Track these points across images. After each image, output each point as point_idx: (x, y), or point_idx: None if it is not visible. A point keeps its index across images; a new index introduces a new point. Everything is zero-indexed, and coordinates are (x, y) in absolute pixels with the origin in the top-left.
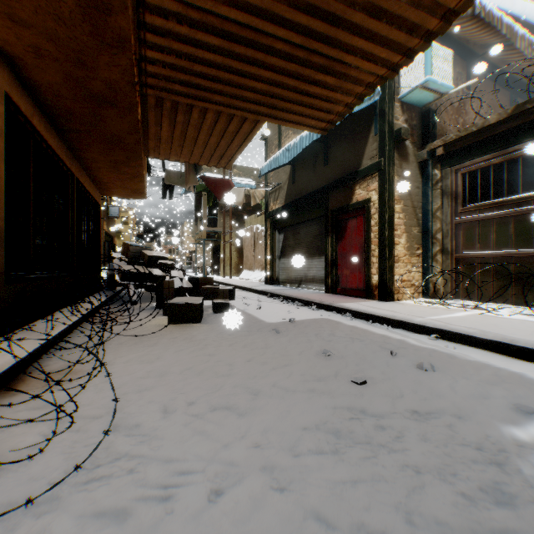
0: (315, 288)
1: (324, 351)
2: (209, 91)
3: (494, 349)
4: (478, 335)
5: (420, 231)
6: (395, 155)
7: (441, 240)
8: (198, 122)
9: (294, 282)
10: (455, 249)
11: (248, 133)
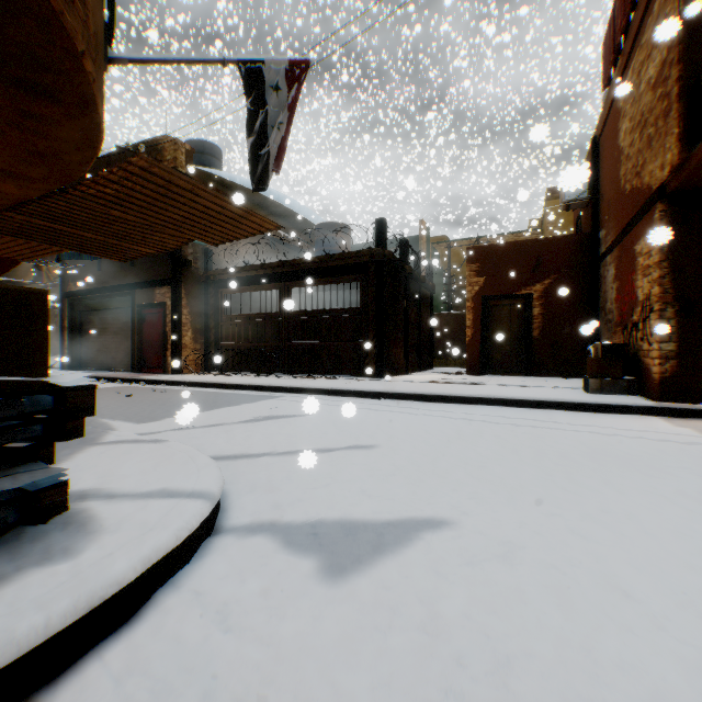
0: (125, 370)
1: (117, 392)
2: (32, 236)
3: (203, 386)
4: (199, 381)
5: (204, 327)
6: (183, 276)
7: (215, 334)
8: (11, 240)
9: (102, 366)
10: (222, 340)
11: (58, 250)
